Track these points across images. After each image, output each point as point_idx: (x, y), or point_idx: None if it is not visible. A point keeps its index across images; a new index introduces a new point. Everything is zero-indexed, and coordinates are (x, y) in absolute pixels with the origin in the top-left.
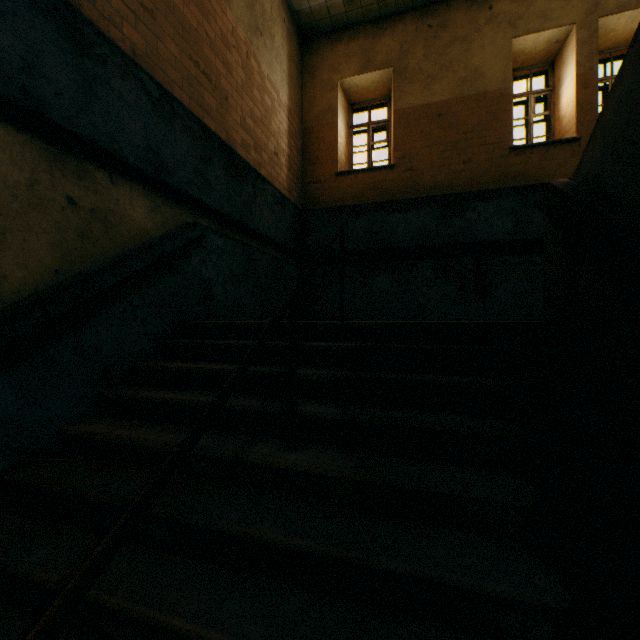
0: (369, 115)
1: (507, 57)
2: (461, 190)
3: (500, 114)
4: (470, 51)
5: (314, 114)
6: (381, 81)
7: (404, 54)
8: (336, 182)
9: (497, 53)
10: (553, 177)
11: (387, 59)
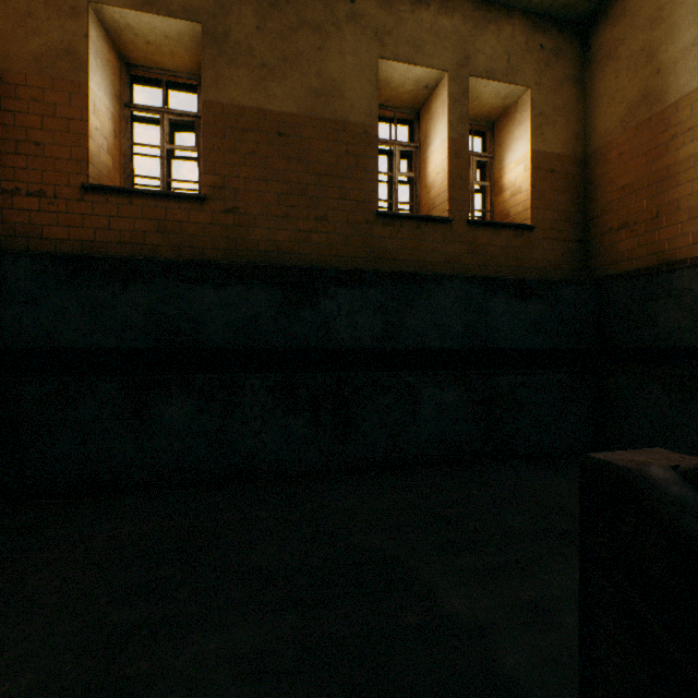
0: (164, 95)
1: (374, 81)
2: (313, 260)
3: (365, 160)
4: (326, 51)
5: (30, 49)
6: (183, 42)
7: (223, 10)
8: (84, 203)
9: (361, 70)
10: (425, 264)
11: (192, 4)
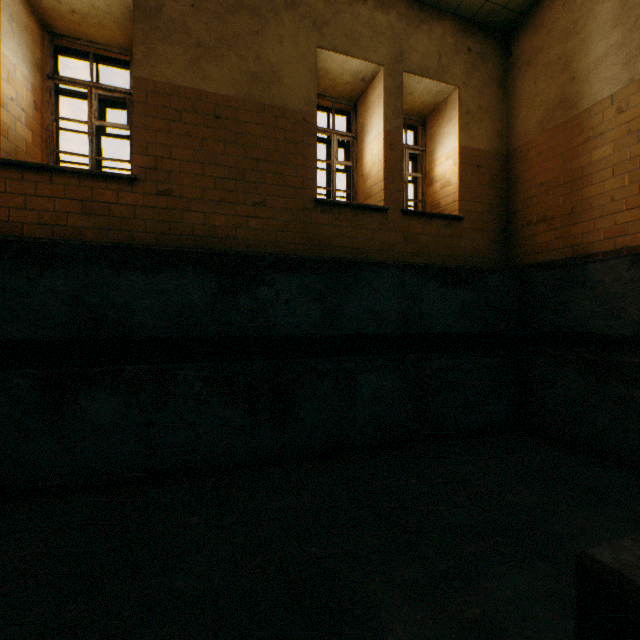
0: (92, 69)
1: (312, 70)
2: (251, 246)
3: (304, 147)
4: (264, 36)
5: None
6: (112, 13)
7: None
8: None
9: (300, 58)
10: (362, 251)
11: None
